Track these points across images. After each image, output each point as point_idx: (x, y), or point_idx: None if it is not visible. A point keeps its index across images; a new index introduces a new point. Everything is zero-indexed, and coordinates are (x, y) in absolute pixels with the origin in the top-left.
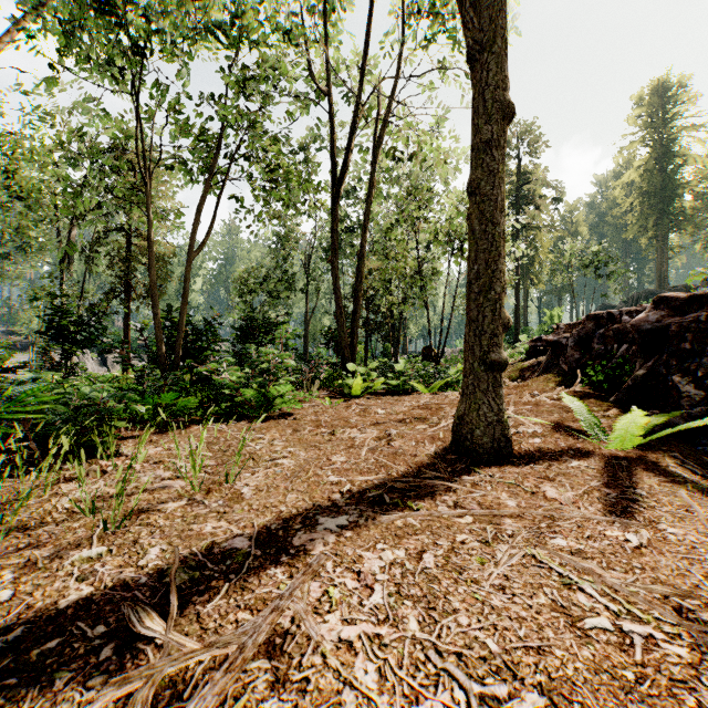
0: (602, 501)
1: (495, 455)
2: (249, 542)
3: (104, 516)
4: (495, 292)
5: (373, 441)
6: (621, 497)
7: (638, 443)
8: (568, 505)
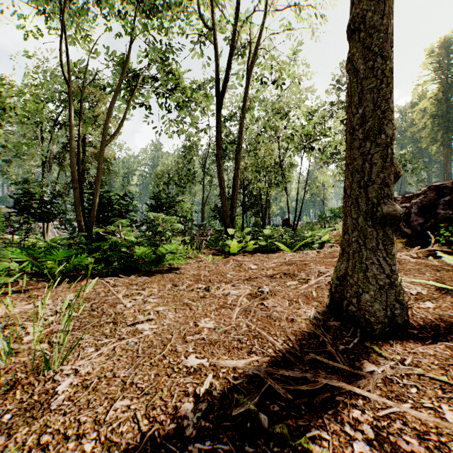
0: None
1: (388, 324)
2: None
3: None
4: (385, 135)
5: (245, 300)
6: None
7: None
8: None
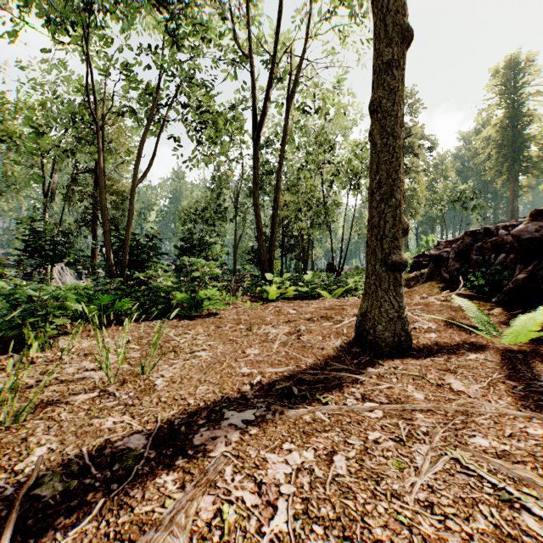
0: (510, 394)
1: (396, 348)
2: (145, 441)
3: (9, 408)
4: (395, 199)
5: (284, 336)
6: (528, 390)
7: (532, 337)
8: (477, 398)
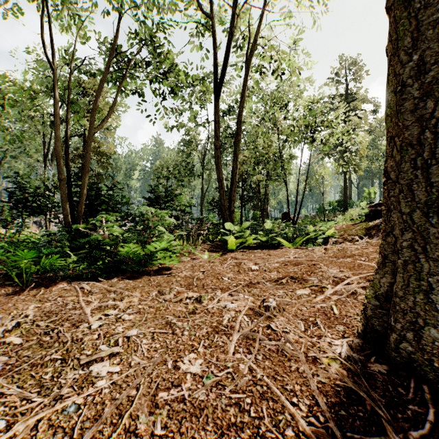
0: None
1: None
2: None
3: None
4: None
5: (246, 318)
6: None
7: None
8: None
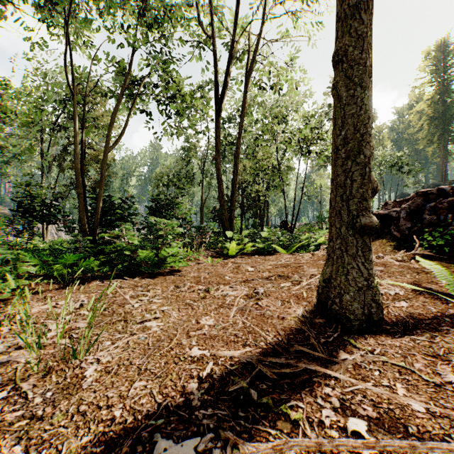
0: None
1: (365, 321)
2: None
3: None
4: (364, 156)
5: (242, 300)
6: None
7: None
8: None
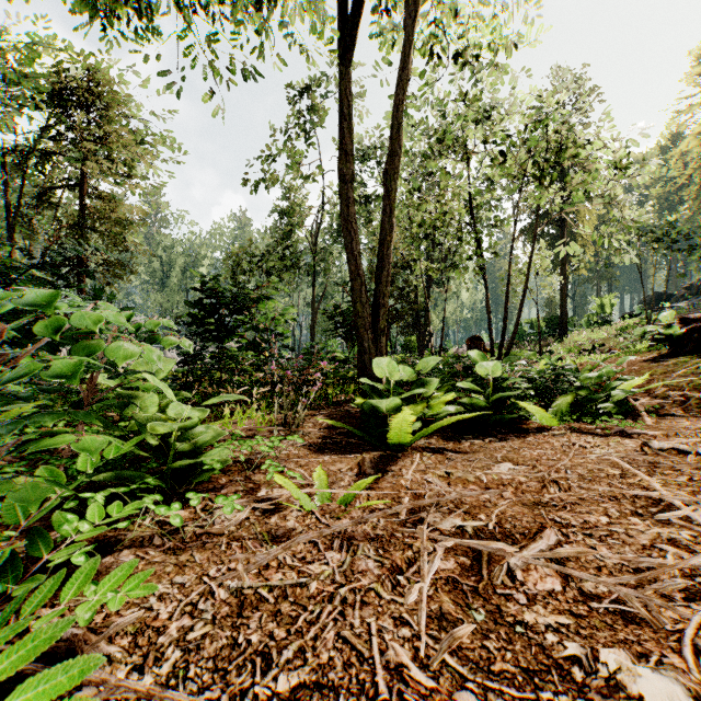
0: None
1: None
2: None
3: None
4: None
5: None
6: None
7: None
8: None
